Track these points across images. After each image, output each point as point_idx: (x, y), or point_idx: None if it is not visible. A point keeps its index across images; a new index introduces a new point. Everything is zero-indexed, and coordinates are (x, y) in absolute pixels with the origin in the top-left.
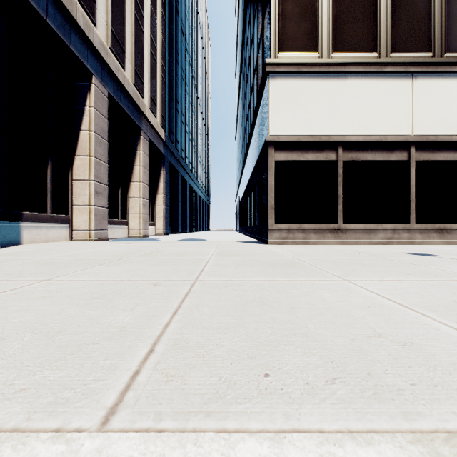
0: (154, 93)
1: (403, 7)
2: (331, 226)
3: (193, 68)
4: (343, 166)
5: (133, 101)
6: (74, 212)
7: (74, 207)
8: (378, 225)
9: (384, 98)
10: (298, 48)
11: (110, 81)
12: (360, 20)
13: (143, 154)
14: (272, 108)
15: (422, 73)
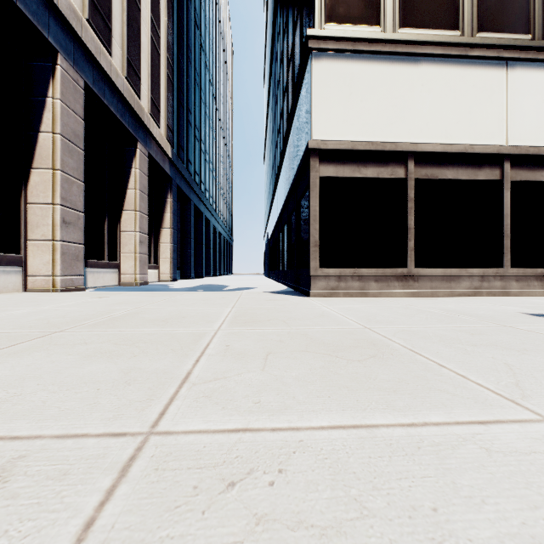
0: (156, 94)
1: None
2: (399, 271)
3: (211, 72)
4: (414, 187)
5: (124, 99)
6: (30, 250)
7: (30, 243)
8: (461, 269)
9: (470, 93)
10: (353, 18)
11: (88, 66)
12: None
13: (140, 174)
14: (316, 101)
15: (519, 61)
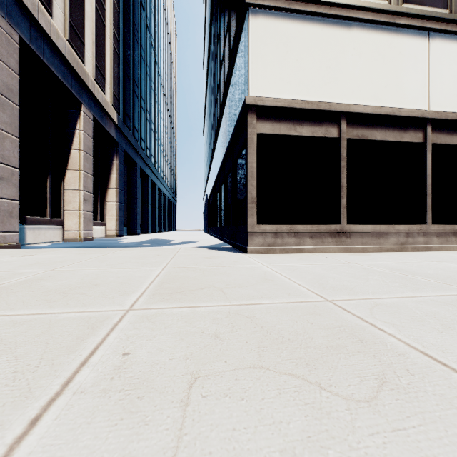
0: (102, 62)
1: None
2: (332, 228)
3: (157, 51)
4: (346, 147)
5: (66, 61)
6: None
7: None
8: (389, 226)
9: (396, 59)
10: None
11: (24, 22)
12: None
13: (84, 135)
14: (253, 57)
15: (439, 32)
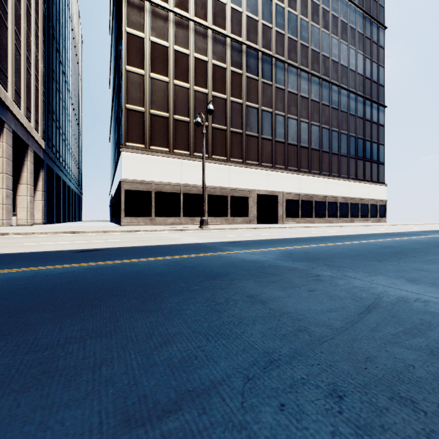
0: (38, 115)
1: (179, 133)
2: (149, 218)
3: (67, 73)
4: (155, 193)
5: (25, 128)
6: None
7: None
8: (168, 217)
9: (171, 168)
10: (136, 142)
11: (13, 121)
12: (162, 135)
13: (30, 164)
14: (123, 167)
15: (185, 160)
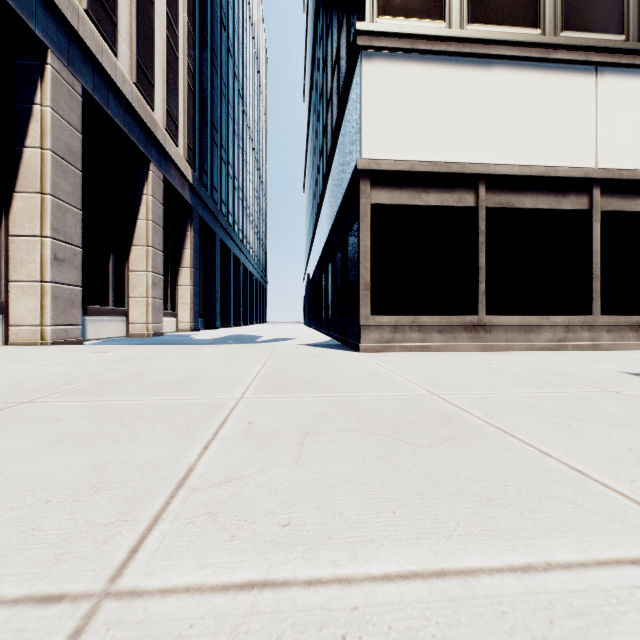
0: (174, 105)
1: None
2: (467, 320)
3: (241, 82)
4: (486, 218)
5: (133, 110)
6: (12, 293)
7: (12, 284)
8: (542, 317)
9: (552, 104)
10: (412, 10)
11: (86, 68)
12: None
13: (153, 201)
14: (367, 111)
15: (611, 66)
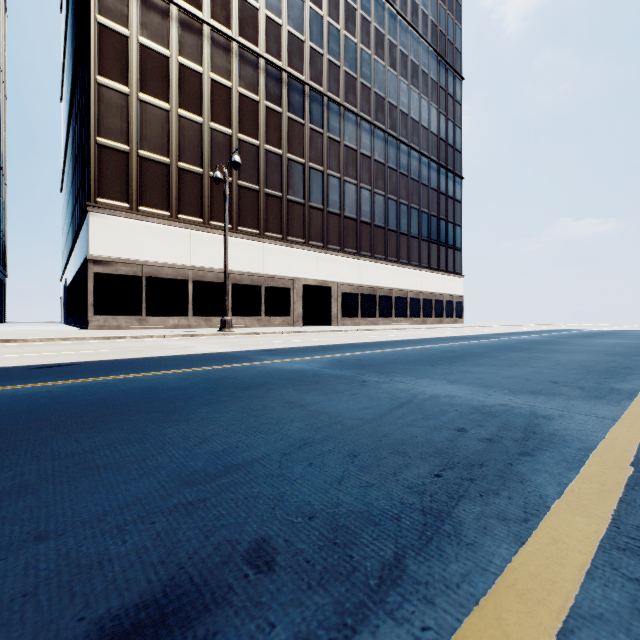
0: None
1: (186, 189)
2: (138, 318)
3: None
4: (148, 280)
5: None
6: None
7: None
8: (169, 317)
9: (174, 241)
10: (114, 198)
11: None
12: (159, 190)
13: None
14: (92, 236)
15: (196, 231)
